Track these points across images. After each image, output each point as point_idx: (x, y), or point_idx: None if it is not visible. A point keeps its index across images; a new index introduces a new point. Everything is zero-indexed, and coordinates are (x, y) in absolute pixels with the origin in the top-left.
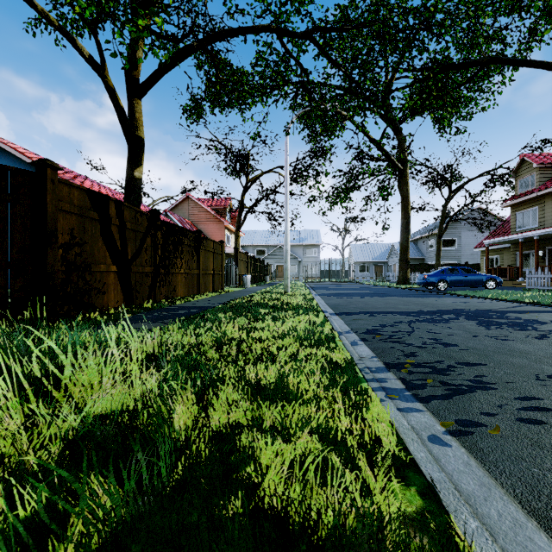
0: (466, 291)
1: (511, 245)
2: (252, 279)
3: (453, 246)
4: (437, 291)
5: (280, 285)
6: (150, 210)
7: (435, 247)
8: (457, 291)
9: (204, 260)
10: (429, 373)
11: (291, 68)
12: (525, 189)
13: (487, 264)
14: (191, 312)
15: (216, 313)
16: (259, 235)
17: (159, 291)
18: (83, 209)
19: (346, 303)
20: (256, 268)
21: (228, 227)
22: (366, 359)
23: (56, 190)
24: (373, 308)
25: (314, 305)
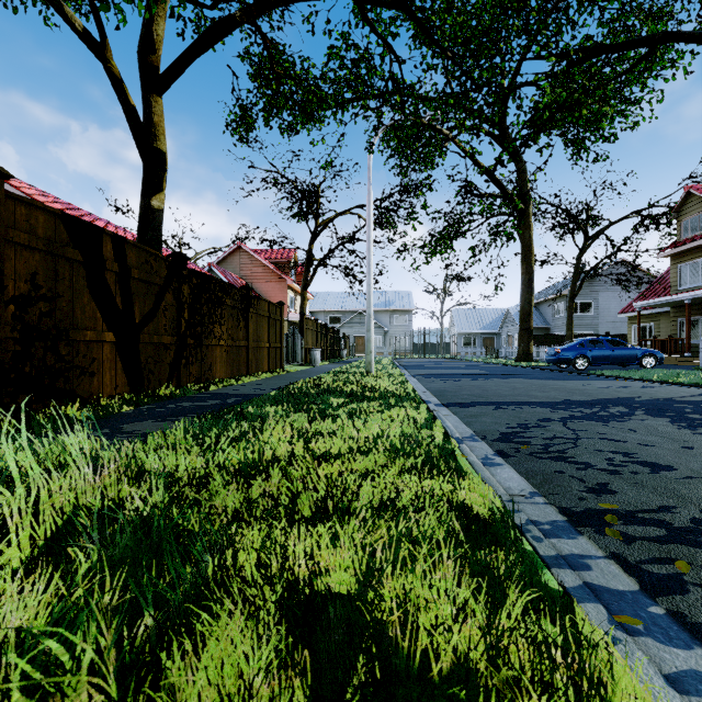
0: (616, 370)
1: (671, 309)
2: (323, 354)
3: (588, 311)
4: (574, 370)
5: (361, 362)
6: (172, 254)
7: (564, 312)
8: (602, 370)
9: (256, 328)
10: (669, 542)
11: (376, 69)
12: (692, 233)
13: (639, 334)
14: (225, 403)
15: (263, 405)
16: (333, 298)
17: (185, 372)
18: (53, 243)
19: (454, 388)
20: (329, 340)
21: (293, 286)
22: (523, 499)
23: (1, 209)
24: (497, 396)
25: (410, 392)
